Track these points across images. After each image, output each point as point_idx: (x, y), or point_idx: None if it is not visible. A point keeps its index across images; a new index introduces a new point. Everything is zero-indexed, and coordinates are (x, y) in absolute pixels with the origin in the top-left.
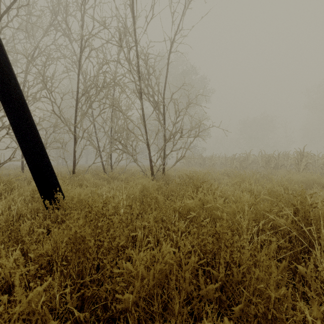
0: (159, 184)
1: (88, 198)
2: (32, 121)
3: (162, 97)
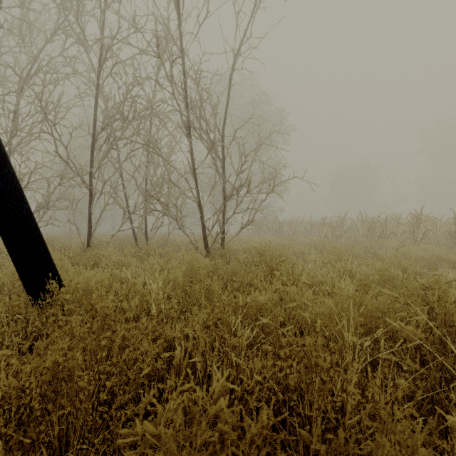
0: (215, 263)
1: (101, 287)
2: (8, 166)
3: (220, 134)
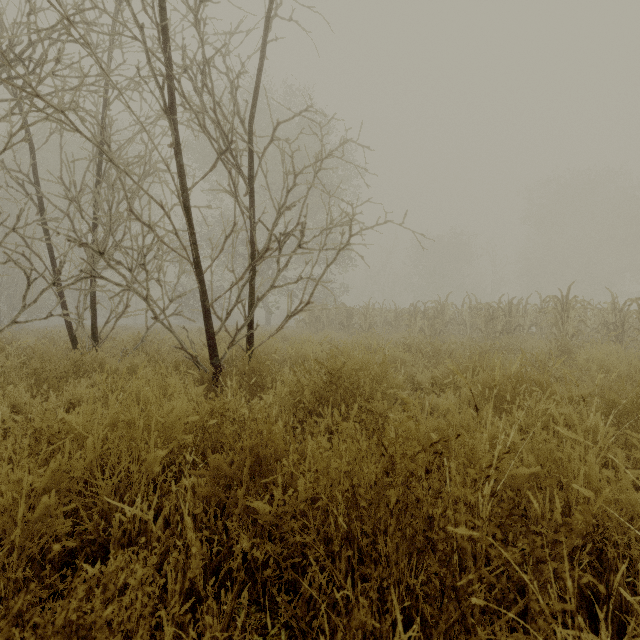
0: (213, 410)
1: None
2: None
3: (245, 129)
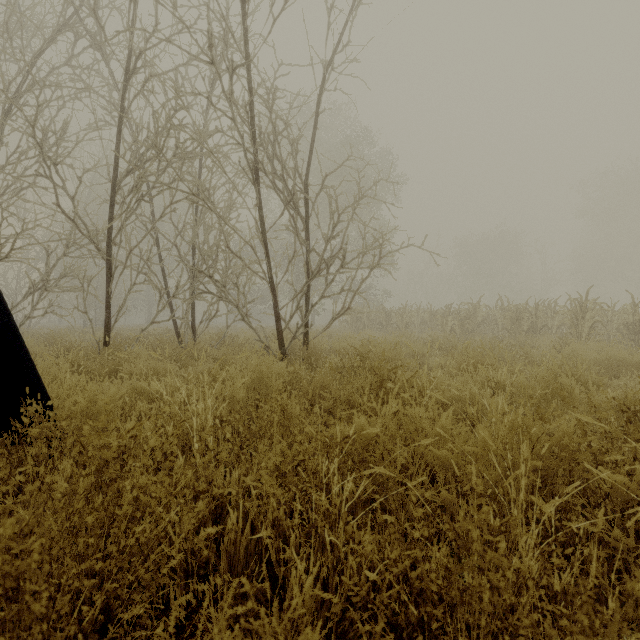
0: (295, 370)
1: (115, 409)
2: None
3: (302, 182)
